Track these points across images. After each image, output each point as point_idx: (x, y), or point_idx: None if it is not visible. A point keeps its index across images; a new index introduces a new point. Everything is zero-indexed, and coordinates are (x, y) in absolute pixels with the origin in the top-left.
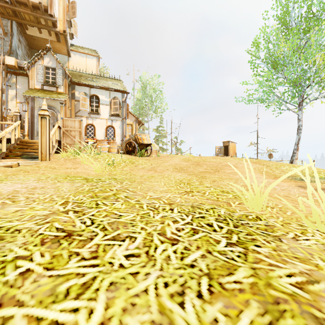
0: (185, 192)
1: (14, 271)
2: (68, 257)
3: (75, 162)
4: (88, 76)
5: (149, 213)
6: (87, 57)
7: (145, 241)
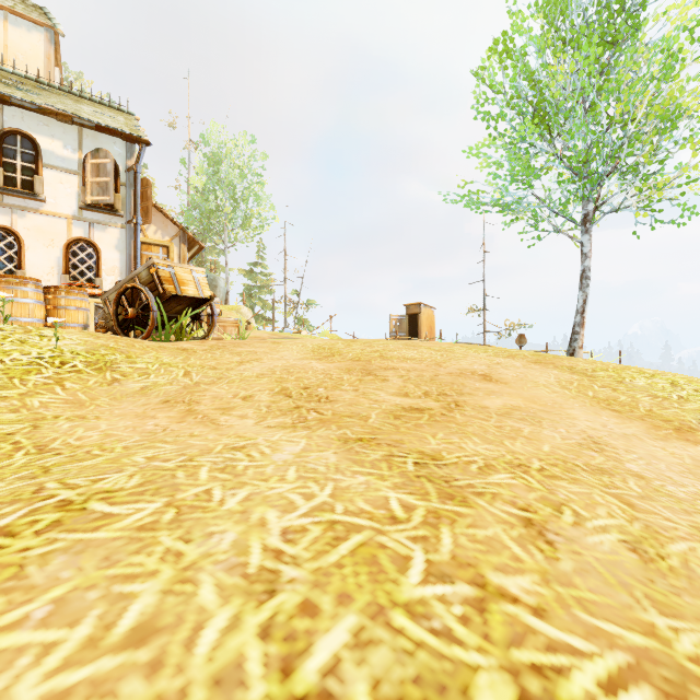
0: None
1: None
2: None
3: None
4: (7, 76)
5: None
6: (9, 20)
7: None
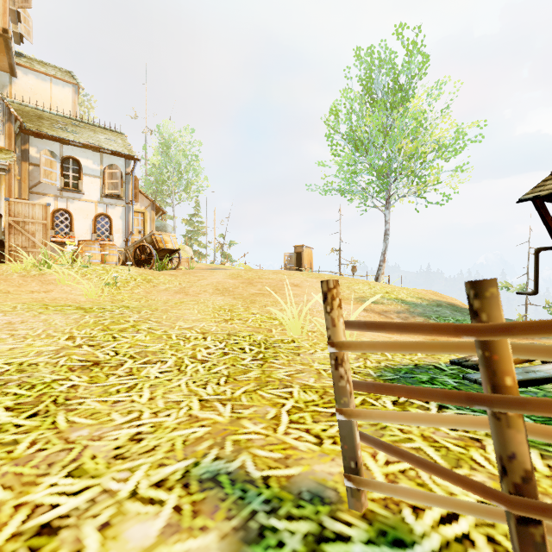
0: (223, 320)
1: (62, 387)
2: (106, 376)
3: (46, 282)
4: (56, 119)
5: (179, 342)
6: (52, 82)
7: (176, 363)
